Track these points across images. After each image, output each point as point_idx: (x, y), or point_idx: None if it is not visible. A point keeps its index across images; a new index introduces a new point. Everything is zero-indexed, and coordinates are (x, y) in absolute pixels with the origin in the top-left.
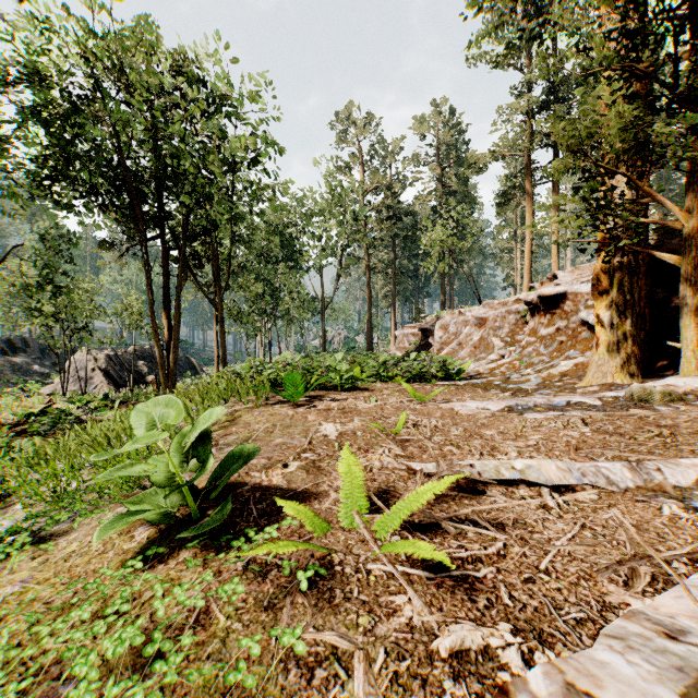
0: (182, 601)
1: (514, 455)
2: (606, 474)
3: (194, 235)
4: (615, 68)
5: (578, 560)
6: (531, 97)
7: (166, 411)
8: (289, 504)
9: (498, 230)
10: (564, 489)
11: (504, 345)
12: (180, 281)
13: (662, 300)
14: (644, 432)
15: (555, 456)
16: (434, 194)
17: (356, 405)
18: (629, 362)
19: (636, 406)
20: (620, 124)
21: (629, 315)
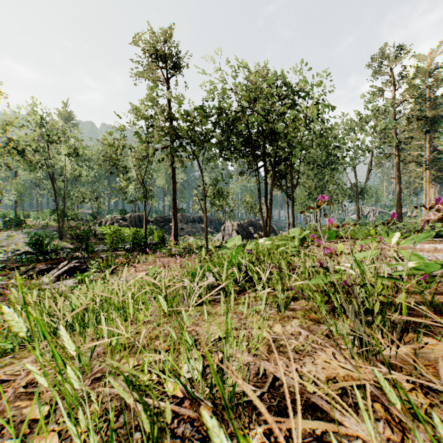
0: None
1: None
2: (435, 256)
3: (278, 162)
4: None
5: None
6: None
7: (294, 231)
8: None
9: None
10: None
11: None
12: (272, 187)
13: None
14: None
15: None
16: None
17: None
18: None
19: None
20: None
21: None
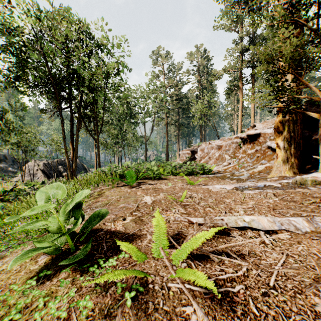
0: (53, 312)
1: (242, 212)
2: (294, 224)
3: (85, 106)
4: (288, 21)
5: (291, 278)
6: (242, 44)
7: (56, 192)
8: (124, 243)
9: (226, 106)
10: (271, 232)
11: (230, 158)
12: (78, 128)
13: (308, 136)
14: (306, 200)
15: (263, 213)
16: (197, 89)
17: (161, 186)
18: (293, 166)
19: (298, 187)
20: (291, 48)
21: (293, 143)
